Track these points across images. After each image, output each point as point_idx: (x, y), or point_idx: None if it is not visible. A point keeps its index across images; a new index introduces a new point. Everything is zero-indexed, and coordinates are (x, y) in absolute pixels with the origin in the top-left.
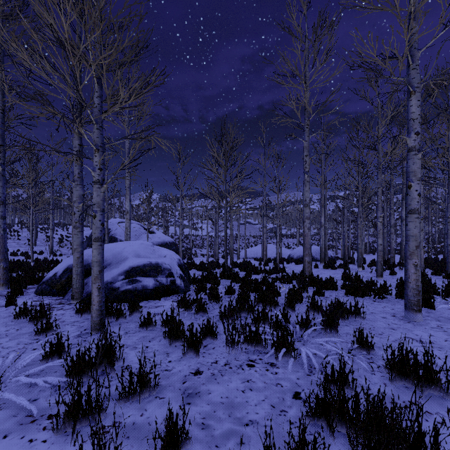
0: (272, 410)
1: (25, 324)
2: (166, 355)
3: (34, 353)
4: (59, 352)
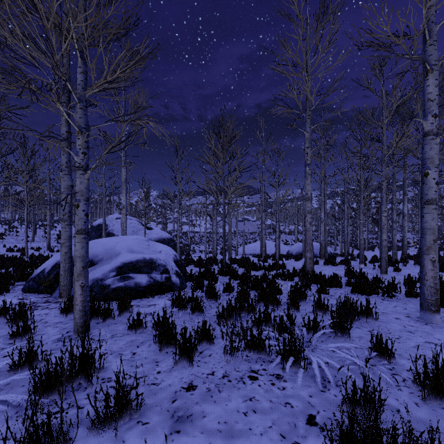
0: (282, 441)
1: (3, 325)
2: (156, 364)
3: (3, 361)
4: (30, 361)
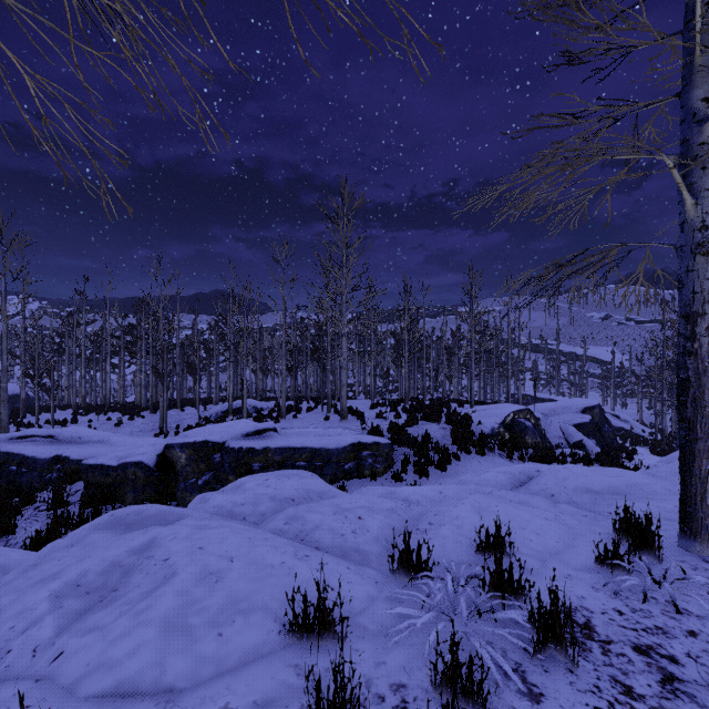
0: None
1: None
2: None
3: None
4: None
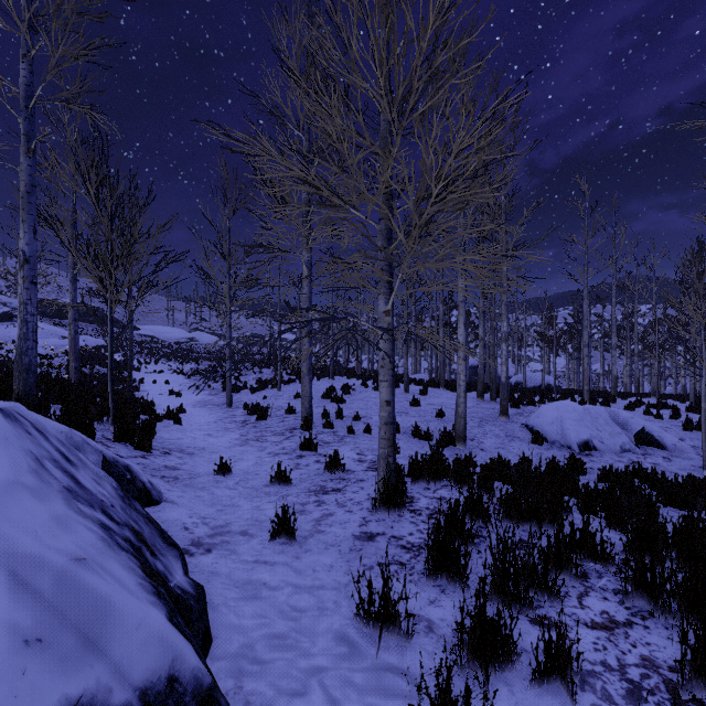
0: None
1: None
2: None
3: None
4: None
